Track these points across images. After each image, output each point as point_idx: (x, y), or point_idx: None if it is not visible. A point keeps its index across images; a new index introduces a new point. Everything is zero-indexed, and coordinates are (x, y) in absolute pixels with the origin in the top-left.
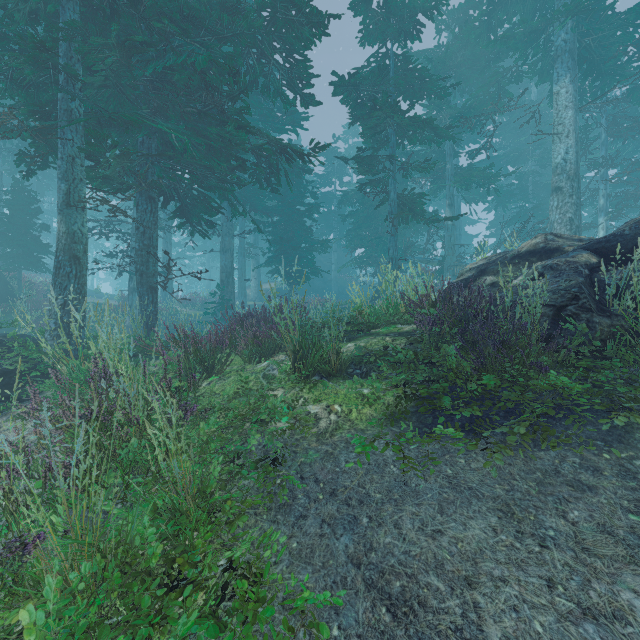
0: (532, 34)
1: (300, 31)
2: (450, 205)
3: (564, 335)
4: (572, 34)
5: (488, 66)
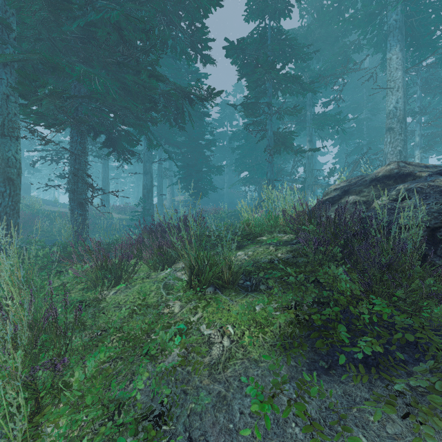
0: (371, 16)
1: (200, 1)
2: (310, 141)
3: (439, 255)
4: (401, 15)
5: (337, 41)
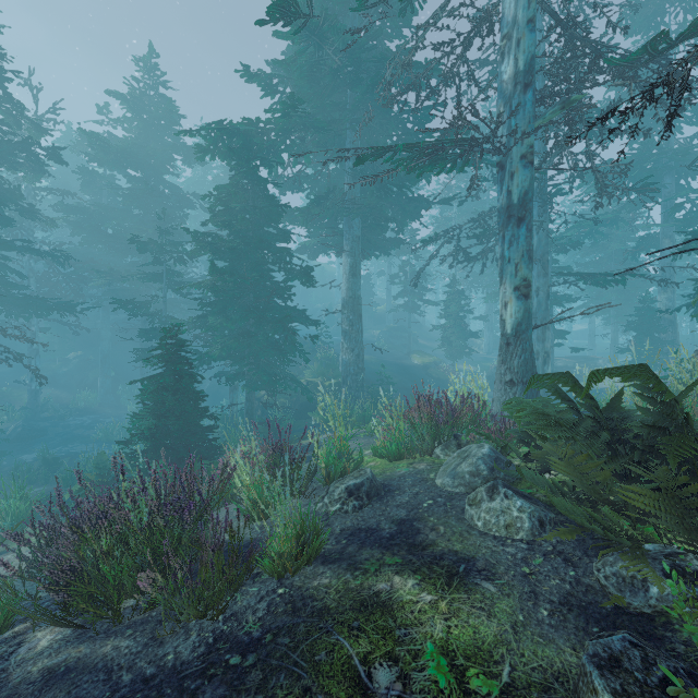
0: None
1: None
2: None
3: None
4: None
5: None
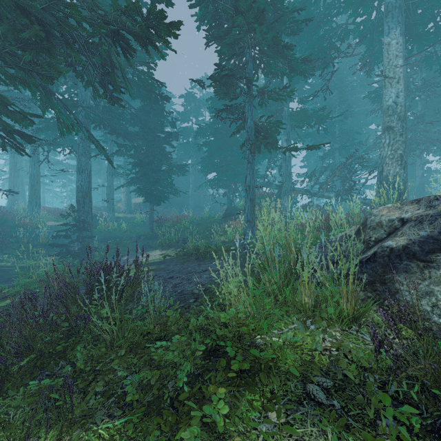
0: None
1: None
2: (287, 140)
3: None
4: None
5: (319, 26)
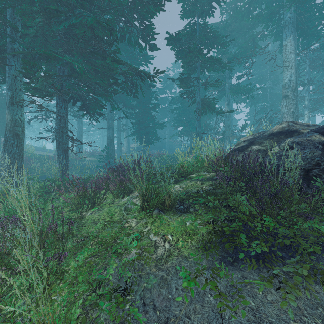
0: (272, 14)
1: (148, 7)
2: (228, 104)
3: (311, 188)
4: (293, 14)
5: (248, 31)
